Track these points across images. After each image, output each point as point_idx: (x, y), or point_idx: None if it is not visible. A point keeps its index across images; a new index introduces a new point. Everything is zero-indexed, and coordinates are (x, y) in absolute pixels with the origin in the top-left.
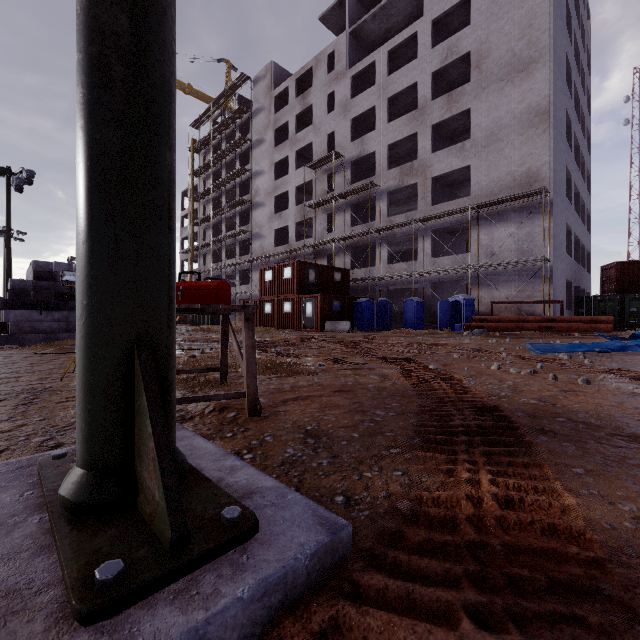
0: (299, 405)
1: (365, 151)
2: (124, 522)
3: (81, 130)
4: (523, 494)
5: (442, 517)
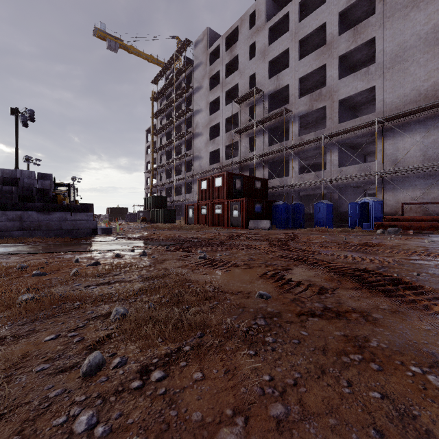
0: None
1: (280, 85)
2: None
3: None
4: None
5: None
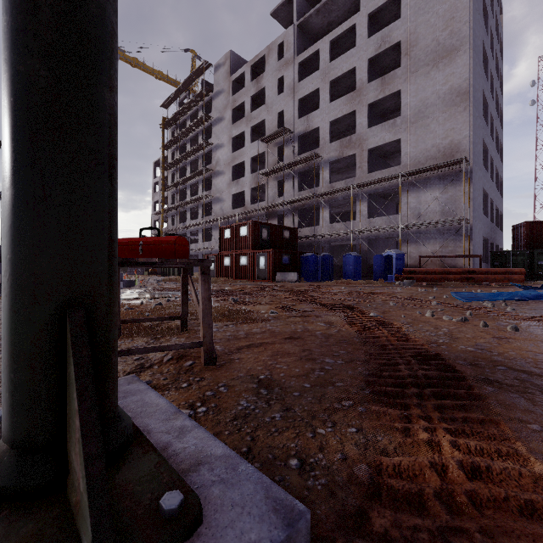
0: (253, 352)
1: (310, 127)
2: (46, 513)
3: (5, 63)
4: (489, 461)
5: (407, 491)
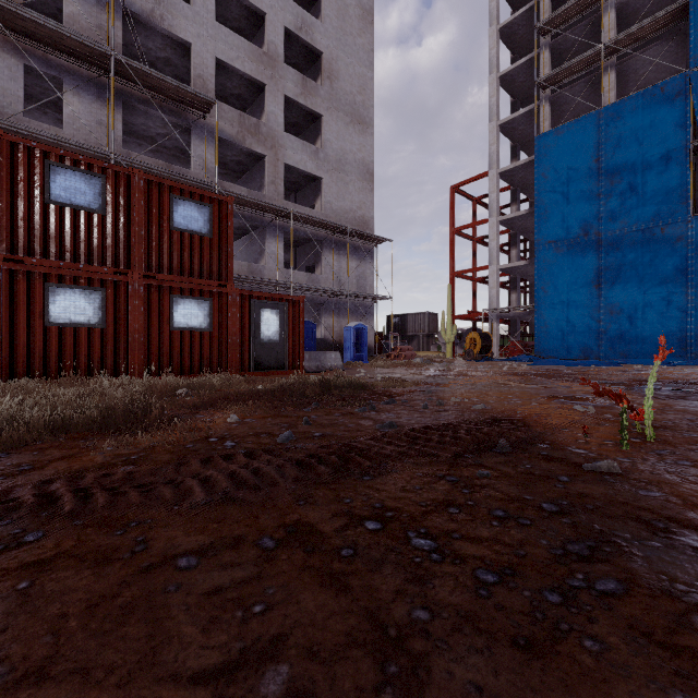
0: None
1: (166, 21)
2: None
3: None
4: None
5: None
